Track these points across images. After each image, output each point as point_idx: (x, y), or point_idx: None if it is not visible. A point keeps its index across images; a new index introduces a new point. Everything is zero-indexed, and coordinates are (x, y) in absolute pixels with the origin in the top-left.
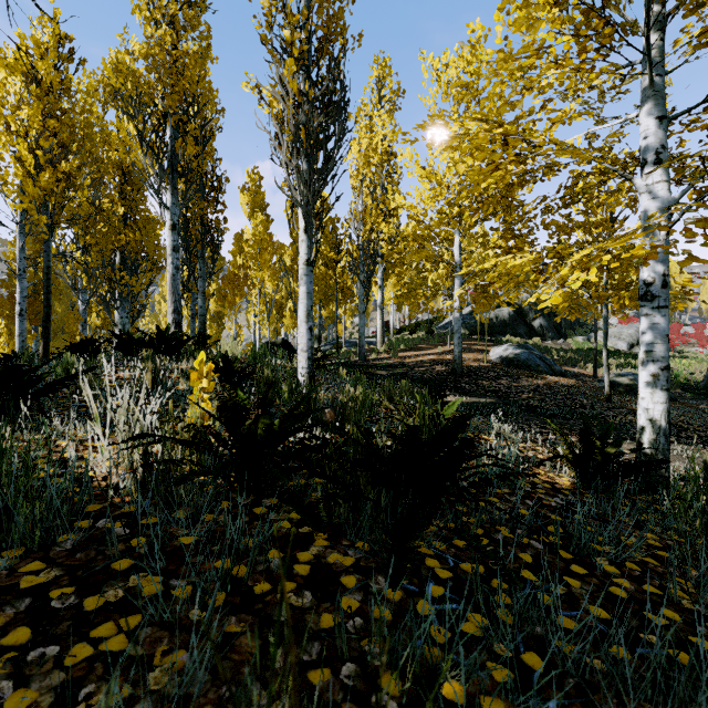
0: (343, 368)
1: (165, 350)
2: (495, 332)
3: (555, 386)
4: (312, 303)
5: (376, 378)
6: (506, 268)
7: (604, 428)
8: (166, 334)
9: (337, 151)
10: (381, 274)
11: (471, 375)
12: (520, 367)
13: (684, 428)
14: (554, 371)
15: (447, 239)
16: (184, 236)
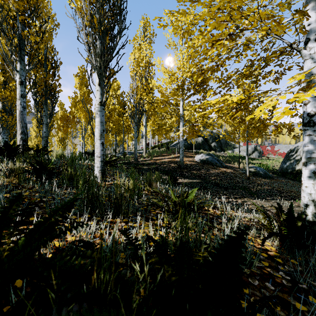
0: (126, 165)
1: (10, 156)
2: (195, 148)
3: (225, 173)
4: (103, 128)
5: (142, 170)
6: (221, 106)
7: (251, 193)
8: (13, 146)
9: (119, 38)
10: (145, 120)
11: (188, 168)
12: (209, 164)
13: (281, 192)
14: (223, 165)
15: (176, 103)
16: (33, 91)
